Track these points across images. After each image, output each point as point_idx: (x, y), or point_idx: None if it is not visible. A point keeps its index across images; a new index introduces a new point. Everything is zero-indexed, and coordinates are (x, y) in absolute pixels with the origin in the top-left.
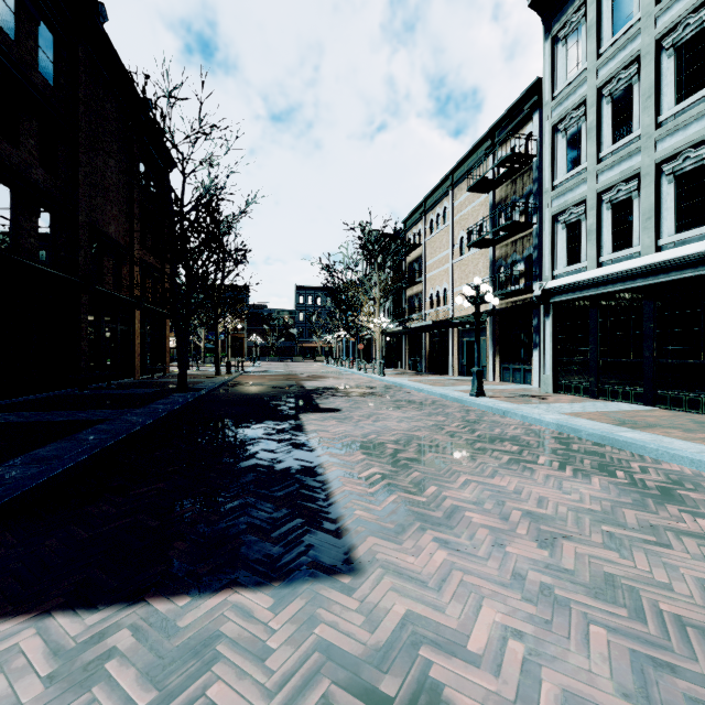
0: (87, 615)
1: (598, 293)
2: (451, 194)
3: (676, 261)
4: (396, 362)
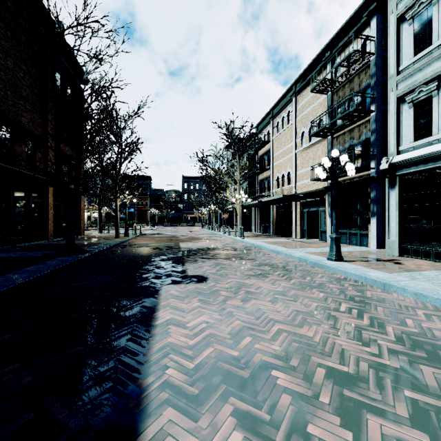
0: None
1: None
2: (294, 100)
3: None
4: (250, 227)
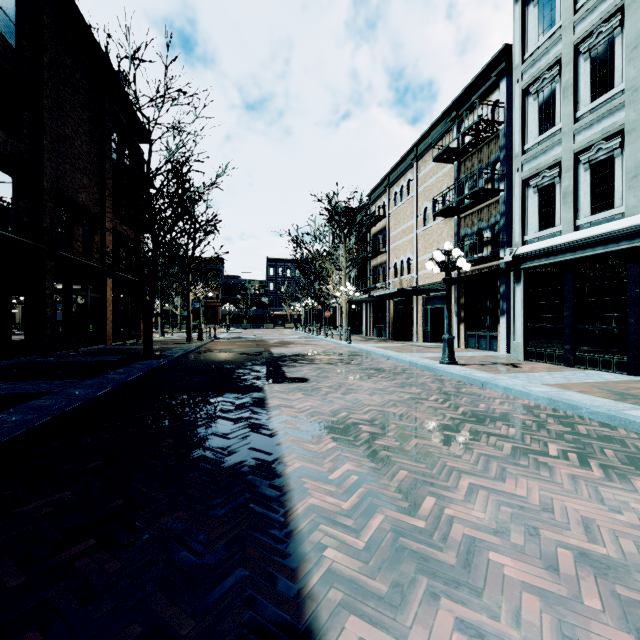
0: None
1: (575, 257)
2: (415, 166)
3: None
4: (361, 329)
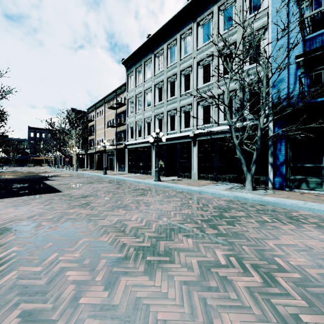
0: (20, 197)
1: (135, 147)
2: (104, 105)
3: (146, 142)
4: (84, 166)
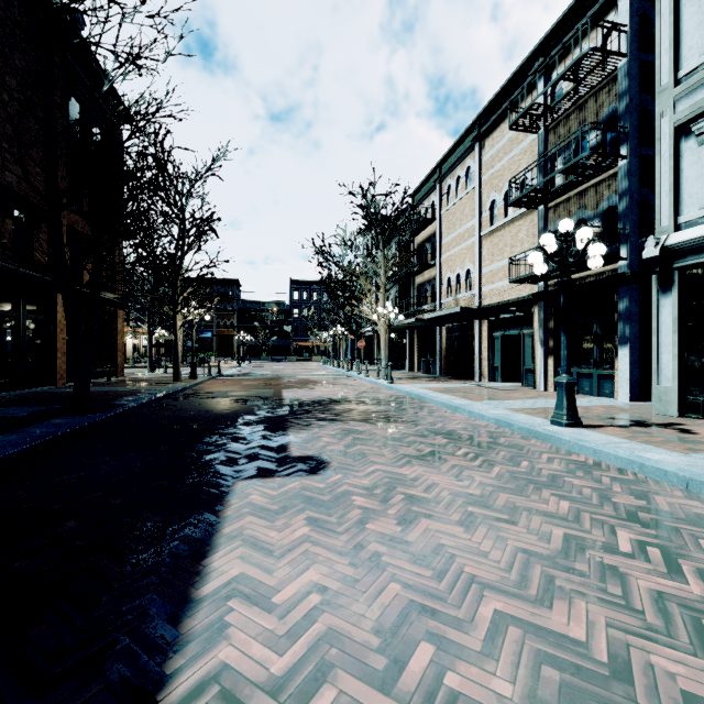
0: None
1: None
2: (477, 147)
3: None
4: (402, 363)
